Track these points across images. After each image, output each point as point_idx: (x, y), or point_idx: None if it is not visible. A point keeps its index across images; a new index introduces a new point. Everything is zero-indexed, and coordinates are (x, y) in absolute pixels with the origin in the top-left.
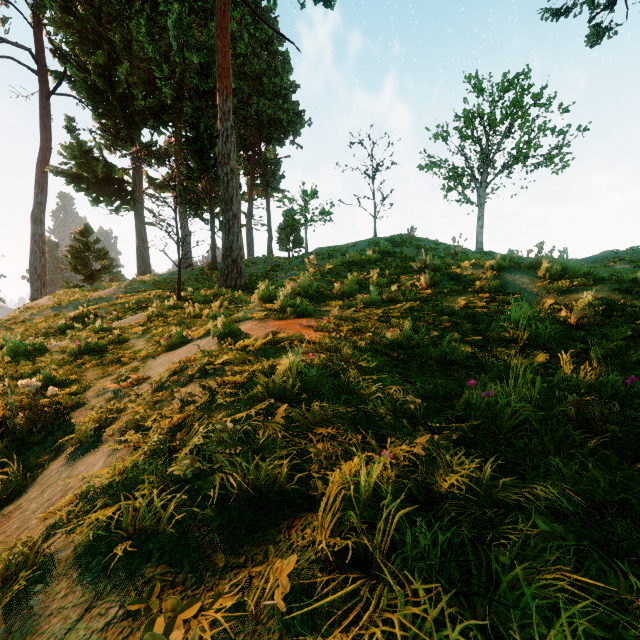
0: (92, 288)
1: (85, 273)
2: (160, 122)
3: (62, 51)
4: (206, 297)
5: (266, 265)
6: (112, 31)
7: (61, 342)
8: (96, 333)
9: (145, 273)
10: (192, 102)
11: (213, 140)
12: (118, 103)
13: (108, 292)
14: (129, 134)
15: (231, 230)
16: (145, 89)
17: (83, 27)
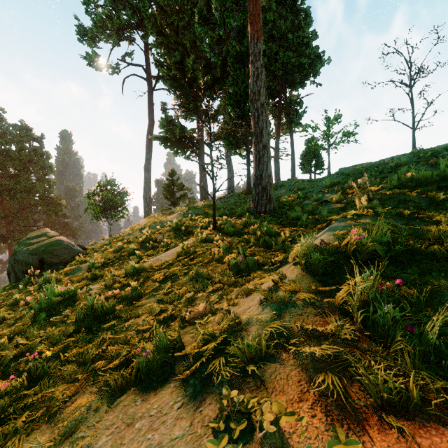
0: (169, 212)
1: (171, 200)
2: (213, 91)
3: (159, 62)
4: (236, 227)
5: (291, 188)
6: (185, 39)
7: (98, 285)
8: (127, 276)
9: (204, 198)
10: (232, 66)
11: (248, 91)
12: (188, 85)
13: (173, 217)
14: (195, 105)
15: (261, 160)
16: (204, 71)
17: (169, 41)
